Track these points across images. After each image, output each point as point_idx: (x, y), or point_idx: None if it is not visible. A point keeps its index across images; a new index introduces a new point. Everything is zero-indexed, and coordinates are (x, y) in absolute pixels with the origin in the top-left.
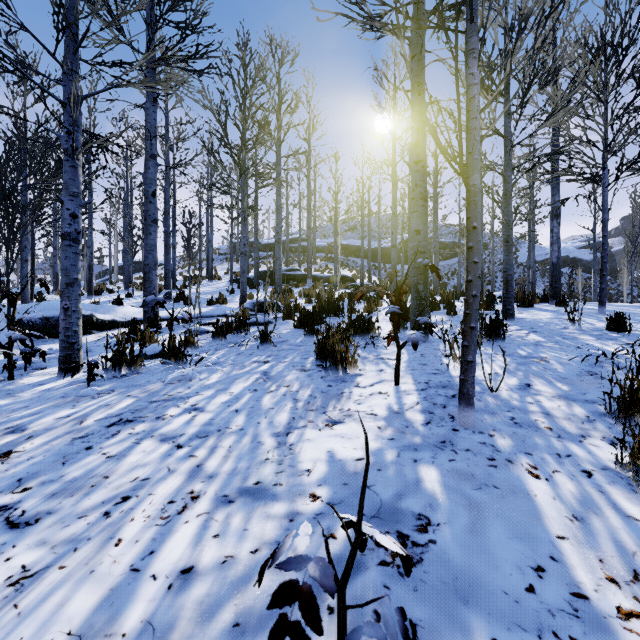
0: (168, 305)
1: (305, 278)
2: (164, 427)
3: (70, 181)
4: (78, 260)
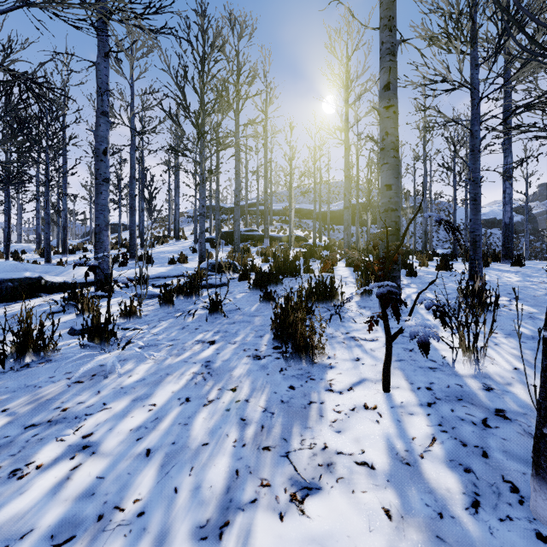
0: (132, 264)
1: (262, 238)
2: (7, 505)
3: None
4: None
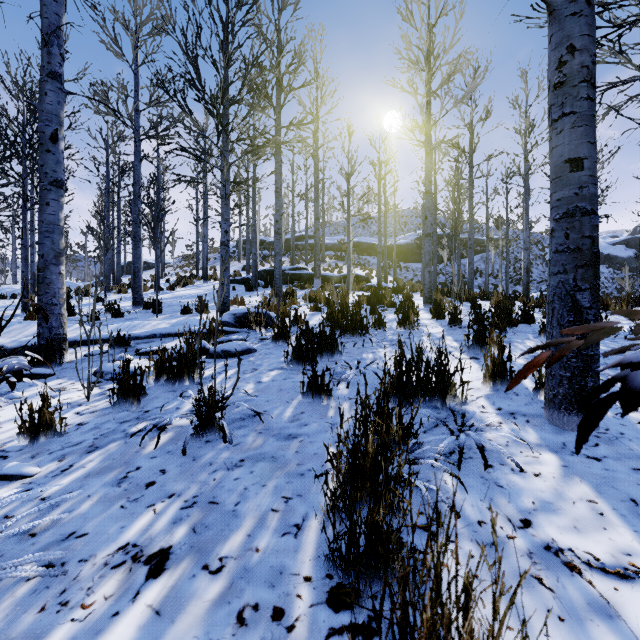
0: (132, 314)
1: (312, 278)
2: None
3: None
4: None
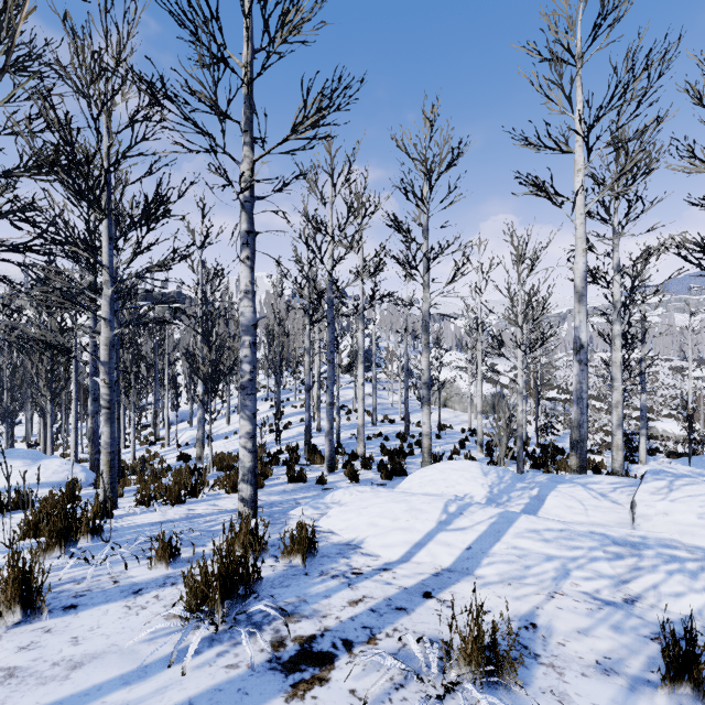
0: None
1: None
2: None
3: None
4: None
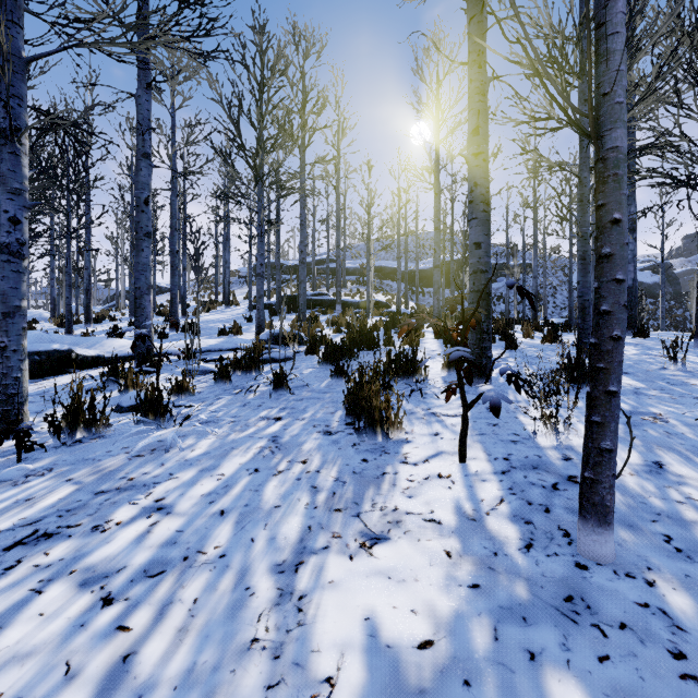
0: (173, 335)
1: (334, 304)
2: (97, 550)
3: (9, 173)
4: (21, 281)
